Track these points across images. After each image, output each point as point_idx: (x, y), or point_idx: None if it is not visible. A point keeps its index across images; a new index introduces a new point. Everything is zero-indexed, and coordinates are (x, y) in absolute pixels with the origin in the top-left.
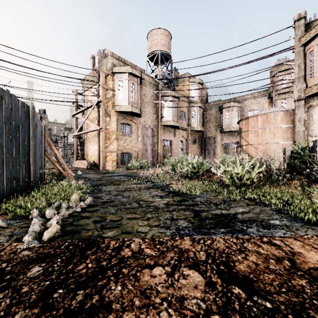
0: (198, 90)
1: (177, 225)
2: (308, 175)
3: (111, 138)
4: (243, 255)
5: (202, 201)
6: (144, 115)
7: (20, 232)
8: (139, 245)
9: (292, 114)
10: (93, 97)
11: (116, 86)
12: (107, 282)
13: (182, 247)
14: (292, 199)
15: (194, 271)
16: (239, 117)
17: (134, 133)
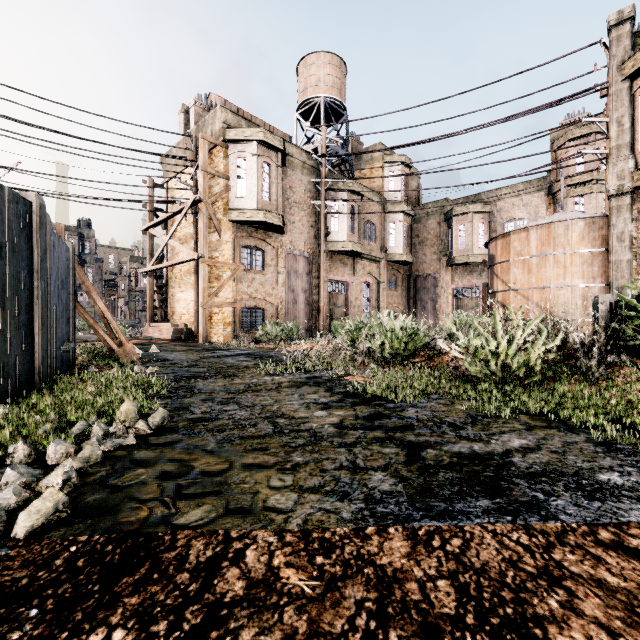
0: (402, 179)
1: (368, 487)
2: None
3: (222, 277)
4: (560, 593)
5: (421, 419)
6: (290, 230)
7: None
8: (268, 554)
9: (605, 224)
10: (186, 193)
11: (231, 168)
12: None
13: (386, 562)
14: (635, 415)
15: None
16: (486, 233)
17: (271, 267)
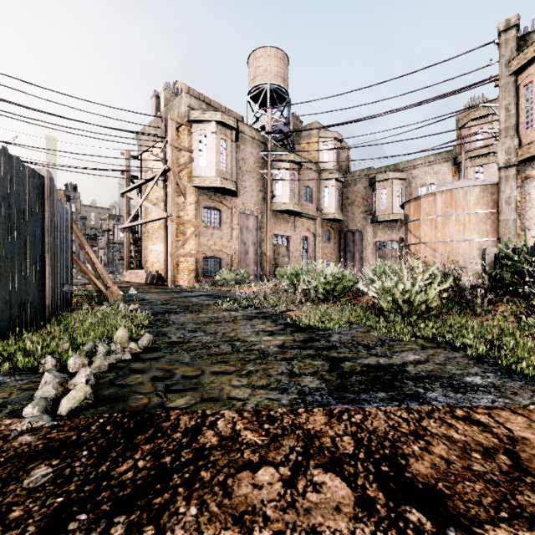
0: (334, 151)
1: (301, 385)
2: (526, 295)
3: (187, 232)
4: (421, 443)
5: (343, 342)
6: (242, 193)
7: (19, 399)
8: (232, 423)
9: (496, 190)
10: (157, 163)
11: (194, 143)
12: (170, 499)
13: (310, 427)
14: (502, 338)
15: (333, 475)
16: (403, 196)
17: (226, 224)
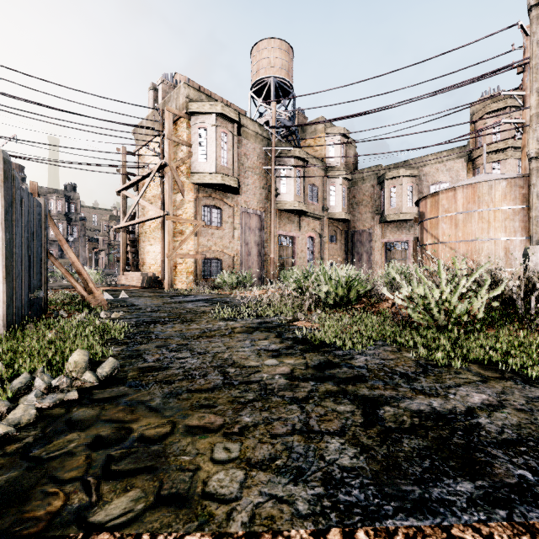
0: (341, 148)
1: (325, 460)
2: None
3: (185, 232)
4: None
5: (372, 369)
6: (245, 191)
7: None
8: None
9: (525, 184)
10: (154, 159)
11: (193, 137)
12: None
13: None
14: None
15: None
16: (414, 194)
17: (228, 223)
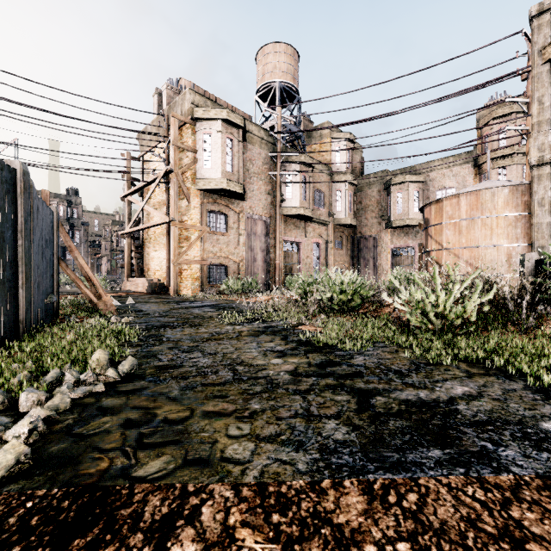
0: (347, 153)
1: (322, 436)
2: None
3: (190, 238)
4: None
5: (369, 366)
6: (250, 197)
7: None
8: (224, 511)
9: (527, 191)
10: (159, 165)
11: (199, 143)
12: None
13: (343, 521)
14: None
15: None
16: (420, 200)
17: (233, 229)
